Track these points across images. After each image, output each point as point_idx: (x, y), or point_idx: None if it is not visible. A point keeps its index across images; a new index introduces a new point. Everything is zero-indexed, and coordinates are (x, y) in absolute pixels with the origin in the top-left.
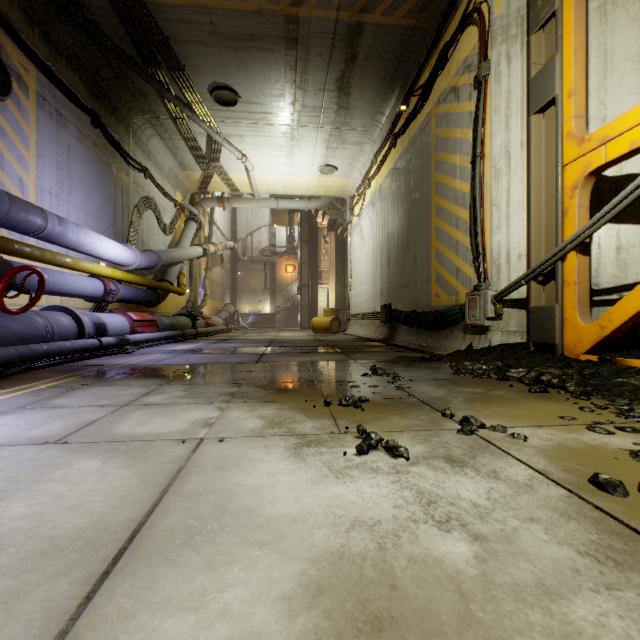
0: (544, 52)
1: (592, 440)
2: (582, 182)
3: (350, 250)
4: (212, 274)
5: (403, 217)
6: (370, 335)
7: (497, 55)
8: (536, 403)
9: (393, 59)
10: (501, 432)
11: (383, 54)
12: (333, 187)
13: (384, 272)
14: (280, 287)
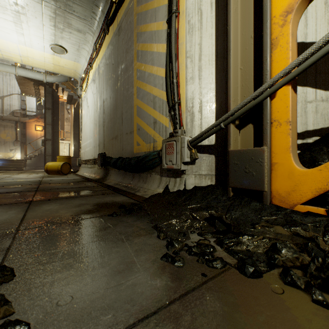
0: None
1: None
2: (299, 3)
3: (81, 115)
4: None
5: (113, 85)
6: (91, 175)
7: None
8: None
9: None
10: None
11: None
12: (66, 68)
13: (101, 129)
14: (30, 140)
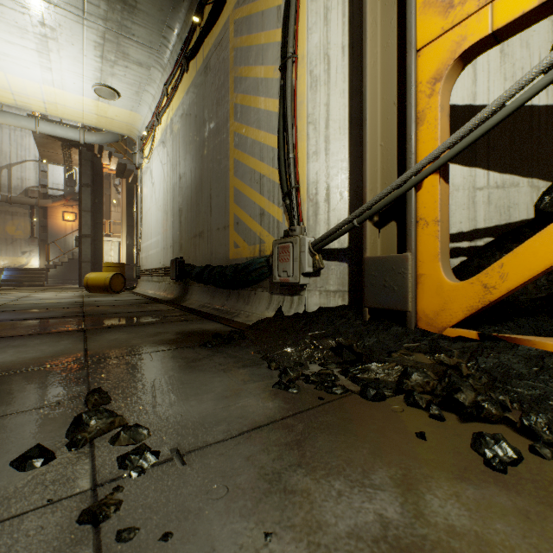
0: None
1: None
2: (449, 70)
3: (140, 197)
4: None
5: (197, 153)
6: (160, 294)
7: None
8: None
9: None
10: None
11: None
12: (118, 120)
13: (176, 220)
14: (55, 237)
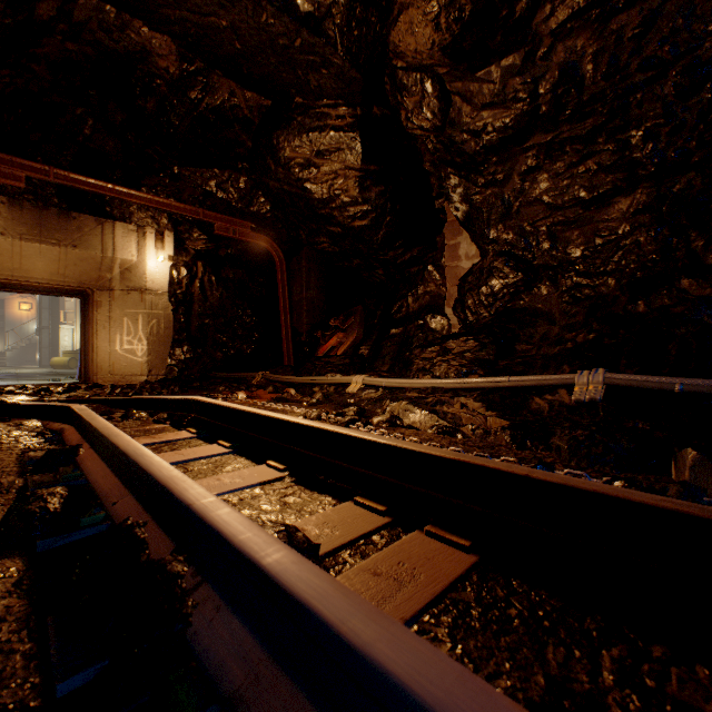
0: None
1: None
2: None
3: None
4: None
5: None
6: None
7: None
8: None
9: None
10: None
11: None
12: None
13: None
14: (12, 324)
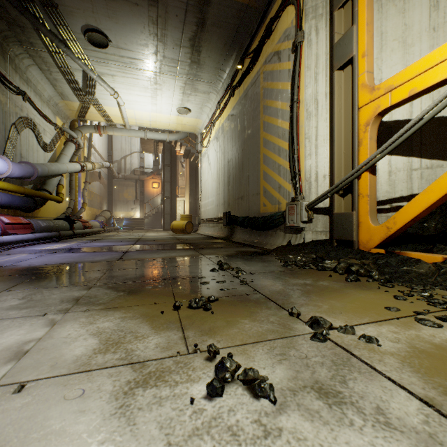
0: (343, 25)
1: (433, 337)
2: (373, 120)
3: (200, 172)
4: (91, 187)
5: (239, 147)
6: (215, 234)
7: (309, 27)
8: (358, 293)
9: (232, 28)
10: (351, 334)
11: (225, 23)
12: (188, 125)
13: (225, 188)
14: (148, 199)
